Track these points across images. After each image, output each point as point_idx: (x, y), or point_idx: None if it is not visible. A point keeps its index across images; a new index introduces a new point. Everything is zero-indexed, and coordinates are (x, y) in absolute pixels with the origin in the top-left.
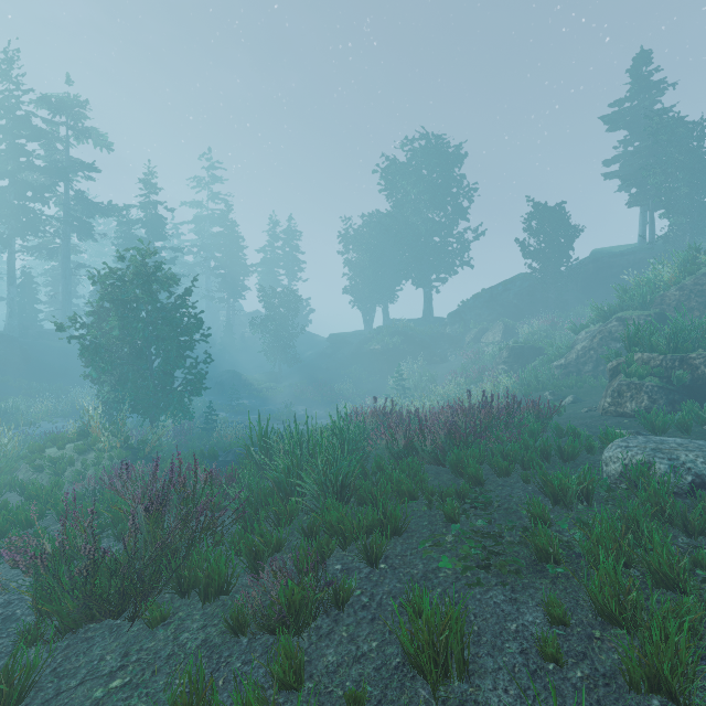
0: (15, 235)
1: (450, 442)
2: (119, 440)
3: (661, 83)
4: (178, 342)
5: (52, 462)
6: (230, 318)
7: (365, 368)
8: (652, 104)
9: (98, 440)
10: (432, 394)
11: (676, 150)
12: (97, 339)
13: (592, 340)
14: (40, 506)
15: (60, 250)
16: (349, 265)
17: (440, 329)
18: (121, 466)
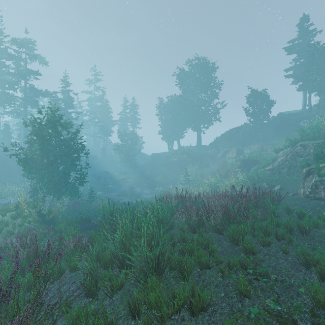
0: (0, 105)
1: (225, 219)
2: (35, 211)
3: (313, 31)
4: (71, 157)
5: None
6: (104, 146)
7: (169, 170)
8: (309, 41)
9: (23, 211)
10: (202, 183)
11: (323, 62)
12: (27, 155)
13: (287, 156)
14: None
15: (22, 113)
16: (161, 120)
17: (205, 151)
18: None
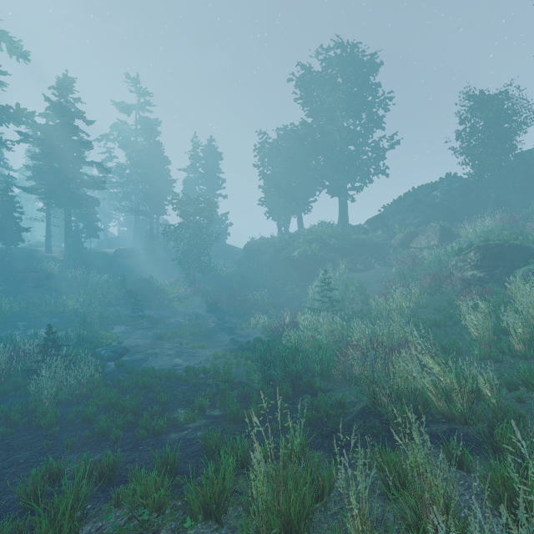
0: None
1: None
2: None
3: None
4: None
5: None
6: (151, 229)
7: (281, 277)
8: None
9: None
10: (370, 308)
11: None
12: None
13: None
14: None
15: None
16: (264, 177)
17: (360, 235)
18: None
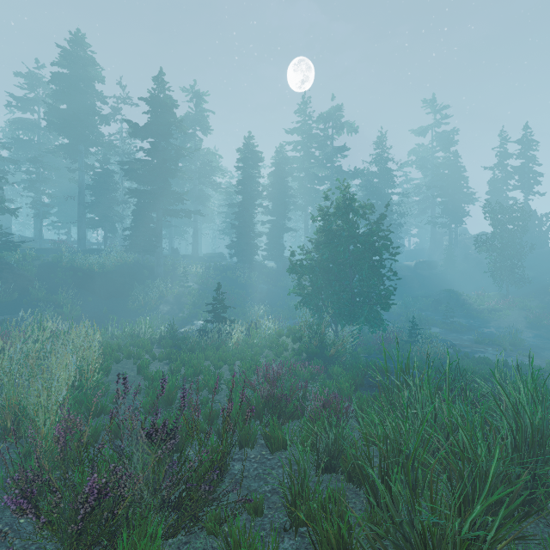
0: (308, 204)
1: None
2: (315, 339)
3: None
4: (368, 261)
5: (278, 345)
6: (450, 241)
7: None
8: None
9: (304, 336)
10: None
11: None
12: (313, 261)
13: None
14: (230, 378)
15: None
16: None
17: None
18: (118, 379)
